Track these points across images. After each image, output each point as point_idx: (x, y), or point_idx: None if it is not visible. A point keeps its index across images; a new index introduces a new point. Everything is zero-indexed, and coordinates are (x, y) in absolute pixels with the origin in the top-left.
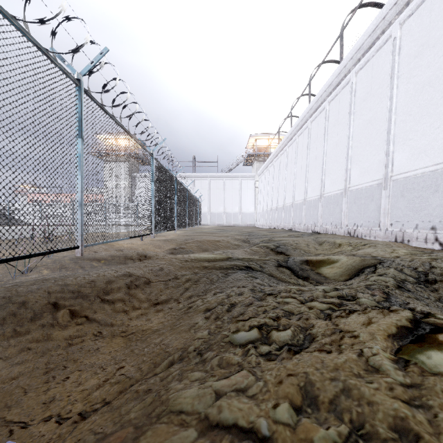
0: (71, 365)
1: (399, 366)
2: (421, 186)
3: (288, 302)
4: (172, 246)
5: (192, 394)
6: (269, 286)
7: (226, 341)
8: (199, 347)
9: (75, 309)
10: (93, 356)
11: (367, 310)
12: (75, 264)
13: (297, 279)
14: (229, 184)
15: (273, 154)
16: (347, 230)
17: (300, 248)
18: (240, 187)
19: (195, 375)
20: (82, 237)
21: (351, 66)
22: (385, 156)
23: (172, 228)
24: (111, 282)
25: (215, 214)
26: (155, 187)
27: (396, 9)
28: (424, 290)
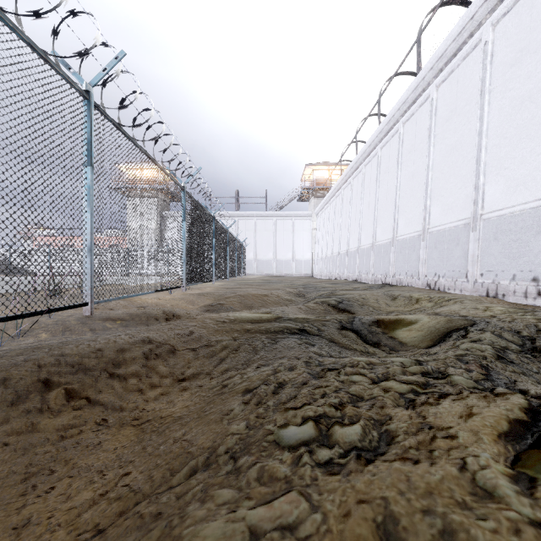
0: (61, 467)
1: (522, 487)
2: (519, 227)
3: (355, 381)
4: (209, 302)
5: (215, 531)
6: (330, 356)
7: (270, 440)
8: (232, 448)
9: (73, 388)
10: (91, 454)
11: (464, 394)
12: (83, 326)
13: (365, 345)
14: (280, 225)
15: (334, 188)
16: (426, 281)
17: (367, 305)
18: (294, 228)
19: (224, 495)
20: (92, 291)
21: (431, 78)
22: (473, 189)
23: (209, 278)
24: (124, 351)
25: (263, 261)
26: (187, 229)
27: (488, 6)
28: (532, 361)
